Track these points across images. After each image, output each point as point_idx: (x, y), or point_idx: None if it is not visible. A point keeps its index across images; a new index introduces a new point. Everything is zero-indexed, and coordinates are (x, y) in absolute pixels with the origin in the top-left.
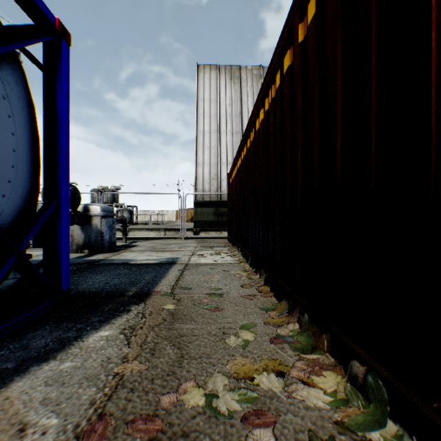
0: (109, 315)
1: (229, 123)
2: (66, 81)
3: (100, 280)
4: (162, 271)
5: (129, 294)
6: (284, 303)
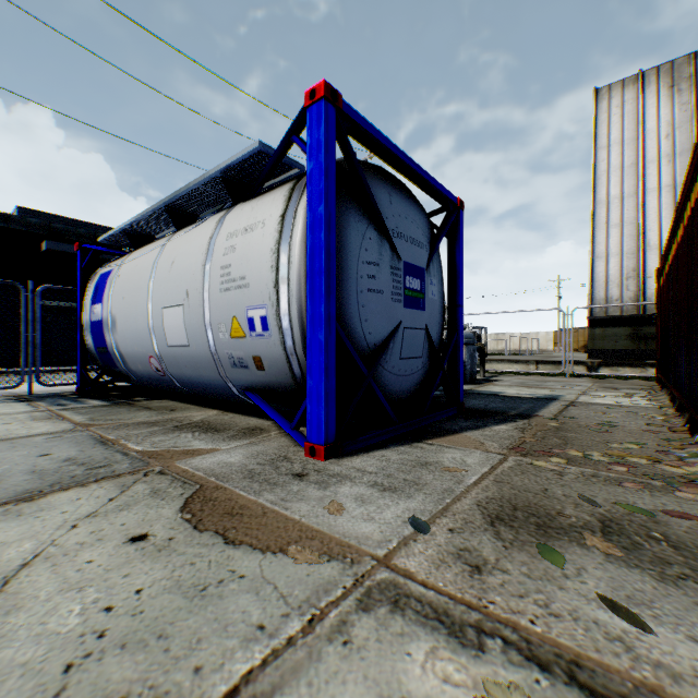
0: (500, 421)
1: (663, 172)
2: (461, 240)
3: (479, 403)
4: (540, 404)
5: (511, 414)
6: (693, 436)
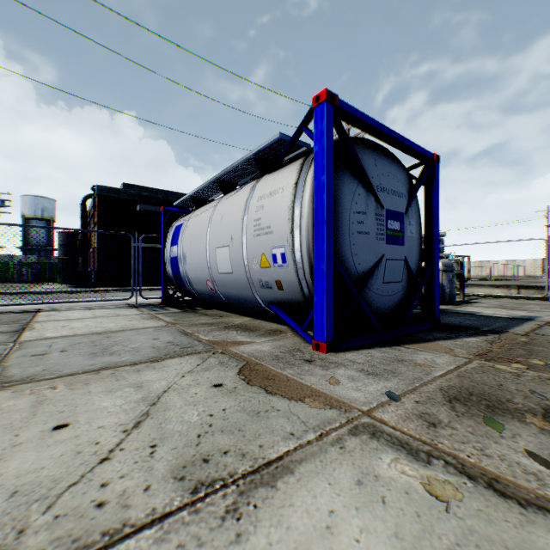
0: (471, 334)
1: None
2: (437, 187)
3: (454, 320)
4: (513, 323)
5: (483, 329)
6: None
